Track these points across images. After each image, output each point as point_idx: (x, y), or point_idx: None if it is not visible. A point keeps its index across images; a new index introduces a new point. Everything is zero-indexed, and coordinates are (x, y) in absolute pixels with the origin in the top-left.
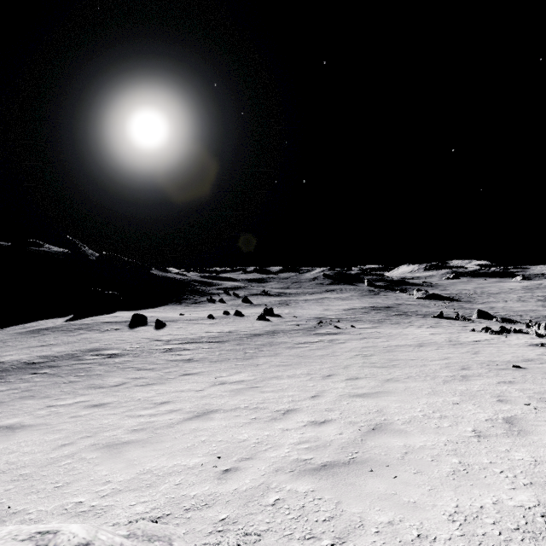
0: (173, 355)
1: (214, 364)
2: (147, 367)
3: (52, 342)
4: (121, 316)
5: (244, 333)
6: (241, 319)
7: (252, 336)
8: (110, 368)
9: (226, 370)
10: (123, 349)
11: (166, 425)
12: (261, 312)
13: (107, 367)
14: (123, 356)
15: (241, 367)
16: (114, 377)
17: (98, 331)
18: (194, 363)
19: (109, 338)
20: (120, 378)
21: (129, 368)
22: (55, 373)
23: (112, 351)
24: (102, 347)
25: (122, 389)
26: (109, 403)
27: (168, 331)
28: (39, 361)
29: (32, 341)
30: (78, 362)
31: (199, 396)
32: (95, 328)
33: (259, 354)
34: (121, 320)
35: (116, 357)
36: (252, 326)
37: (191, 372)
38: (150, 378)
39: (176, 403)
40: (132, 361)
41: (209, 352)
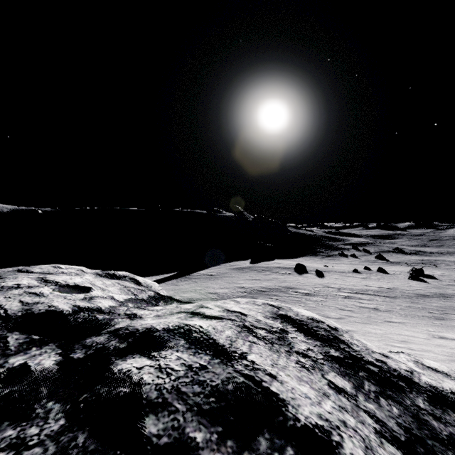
0: (355, 302)
1: (407, 318)
2: (344, 308)
3: (257, 278)
4: (282, 263)
5: (408, 292)
6: (388, 276)
7: (419, 296)
8: (316, 303)
9: (428, 326)
10: (309, 290)
11: (439, 360)
12: (407, 271)
13: (314, 302)
14: (314, 296)
15: (442, 326)
16: (328, 311)
17: (278, 273)
18: (384, 312)
19: (291, 280)
20: (334, 313)
21: (331, 307)
22: (283, 300)
23: (303, 291)
24: (293, 286)
25: (347, 322)
26: (355, 331)
27: (330, 280)
28: (264, 290)
29: (245, 276)
30: (288, 295)
31: (432, 343)
32: (274, 271)
33: (450, 317)
34: (285, 266)
35: (310, 295)
36: (410, 285)
37: (392, 320)
38: (359, 318)
39: (416, 344)
40: (327, 301)
41: (388, 305)
